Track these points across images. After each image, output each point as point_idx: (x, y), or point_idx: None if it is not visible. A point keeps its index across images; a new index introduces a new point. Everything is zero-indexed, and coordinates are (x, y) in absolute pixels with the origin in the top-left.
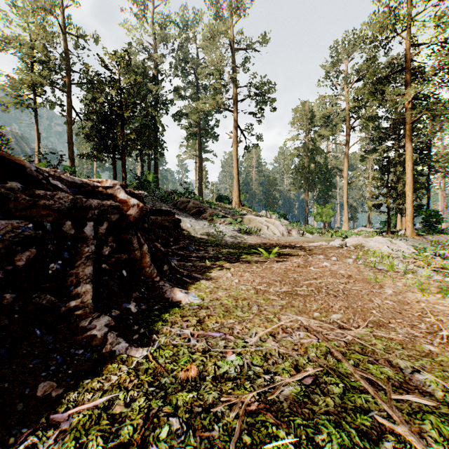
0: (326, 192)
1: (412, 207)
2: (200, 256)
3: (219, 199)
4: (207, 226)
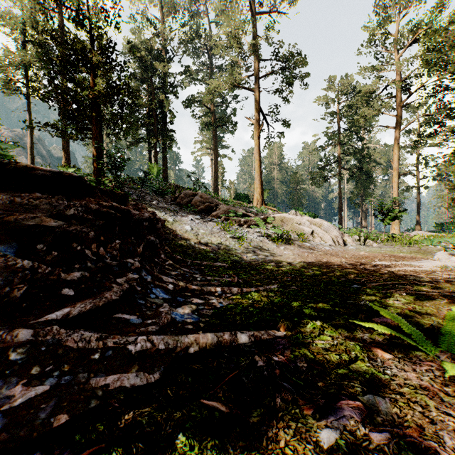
0: (363, 189)
1: None
2: (166, 348)
3: (238, 198)
4: (218, 229)
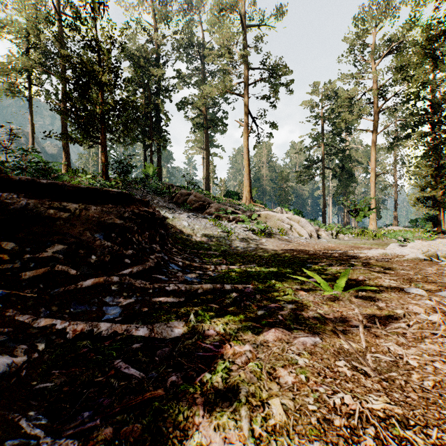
0: (346, 187)
1: None
2: (186, 290)
3: (228, 195)
4: (211, 224)
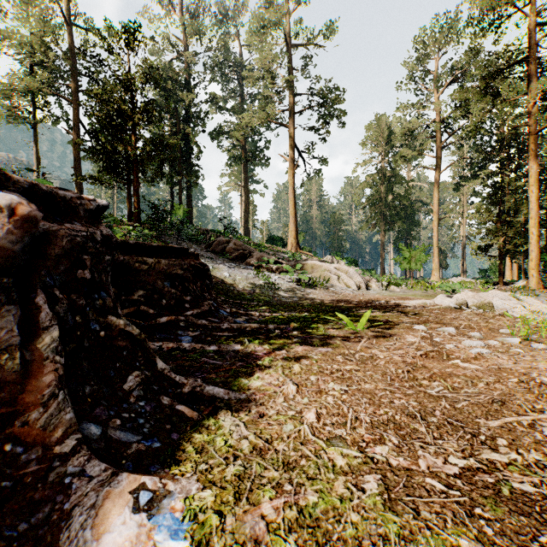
0: (408, 232)
1: (537, 249)
2: (237, 328)
3: (271, 241)
4: (253, 275)
